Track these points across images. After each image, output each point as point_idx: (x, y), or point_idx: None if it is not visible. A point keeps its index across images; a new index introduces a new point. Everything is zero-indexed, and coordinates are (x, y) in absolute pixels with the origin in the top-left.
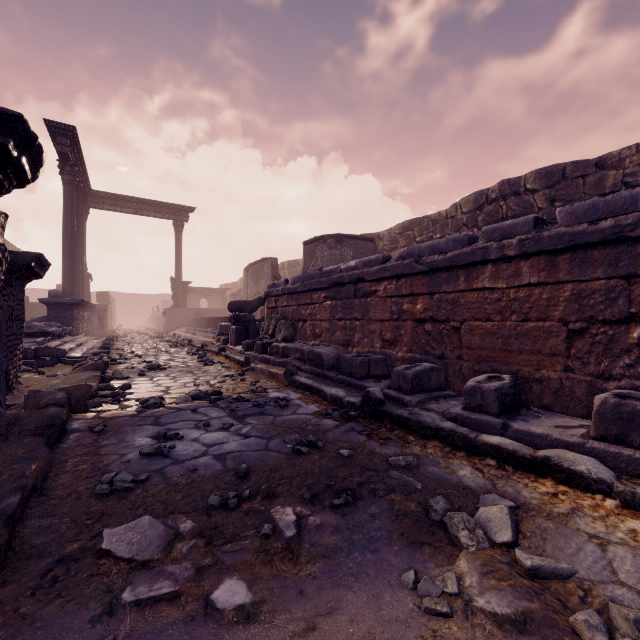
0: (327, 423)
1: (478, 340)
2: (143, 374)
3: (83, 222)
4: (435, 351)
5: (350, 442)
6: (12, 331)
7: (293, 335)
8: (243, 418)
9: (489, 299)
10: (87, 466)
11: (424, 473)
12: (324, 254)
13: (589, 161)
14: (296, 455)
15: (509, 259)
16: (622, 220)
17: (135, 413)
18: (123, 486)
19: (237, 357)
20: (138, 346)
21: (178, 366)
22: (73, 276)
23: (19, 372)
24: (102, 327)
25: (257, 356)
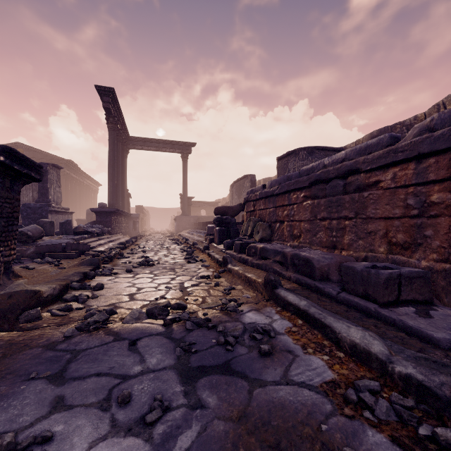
0: None
1: None
2: (130, 270)
3: (124, 158)
4: None
5: None
6: None
7: (270, 236)
8: (196, 376)
9: None
10: None
11: None
12: (296, 165)
13: None
14: None
15: None
16: None
17: (60, 339)
18: None
19: (217, 256)
20: (151, 243)
21: (167, 262)
22: (114, 193)
23: (43, 263)
24: (135, 229)
25: (235, 255)
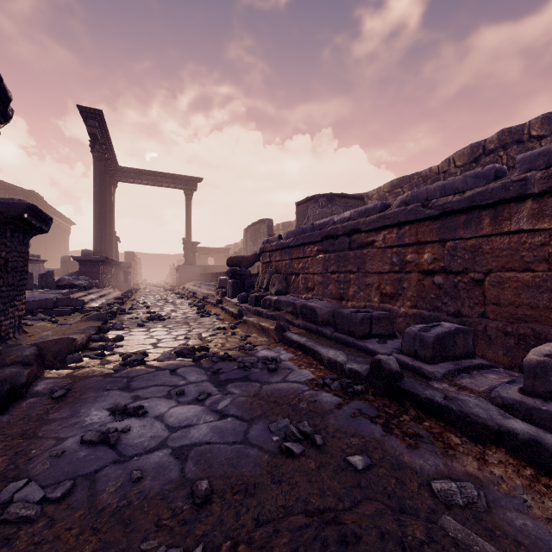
0: (325, 399)
1: (510, 295)
2: (142, 325)
3: (111, 193)
4: (448, 307)
5: (360, 437)
6: (7, 282)
7: (286, 288)
8: (225, 384)
9: (528, 244)
10: (4, 460)
11: (509, 531)
12: (315, 213)
13: None
14: (284, 457)
15: None
16: None
17: (111, 372)
18: (18, 514)
19: (231, 309)
20: (151, 297)
21: (177, 317)
22: (101, 238)
23: (36, 320)
24: (127, 281)
25: (251, 308)
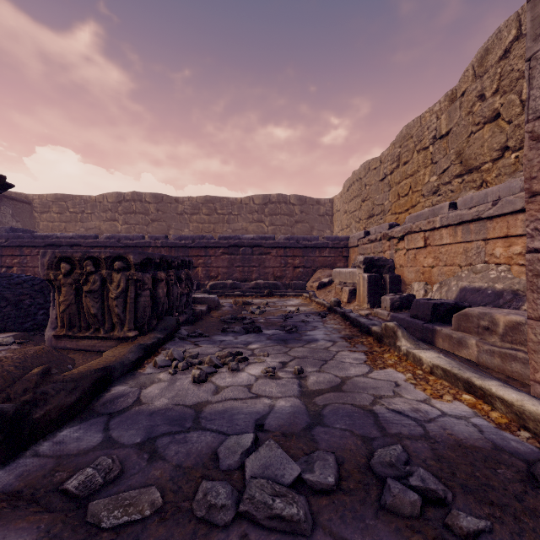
0: None
1: None
2: None
3: None
4: None
5: None
6: None
7: None
8: None
9: None
10: None
11: None
12: None
13: (173, 197)
14: None
15: (158, 247)
16: (186, 242)
17: None
18: None
19: None
20: None
21: None
22: None
23: None
24: None
25: None
